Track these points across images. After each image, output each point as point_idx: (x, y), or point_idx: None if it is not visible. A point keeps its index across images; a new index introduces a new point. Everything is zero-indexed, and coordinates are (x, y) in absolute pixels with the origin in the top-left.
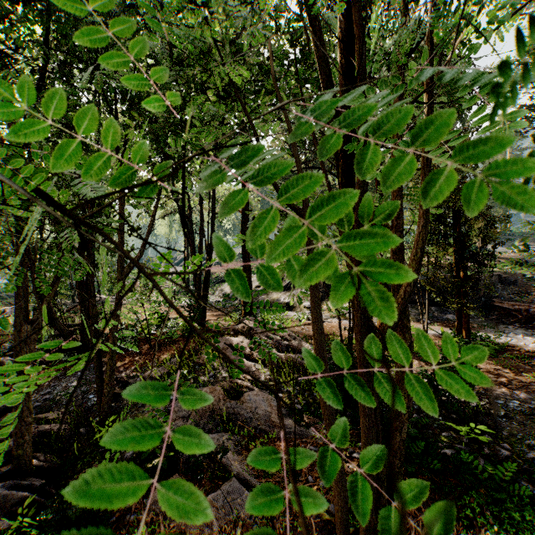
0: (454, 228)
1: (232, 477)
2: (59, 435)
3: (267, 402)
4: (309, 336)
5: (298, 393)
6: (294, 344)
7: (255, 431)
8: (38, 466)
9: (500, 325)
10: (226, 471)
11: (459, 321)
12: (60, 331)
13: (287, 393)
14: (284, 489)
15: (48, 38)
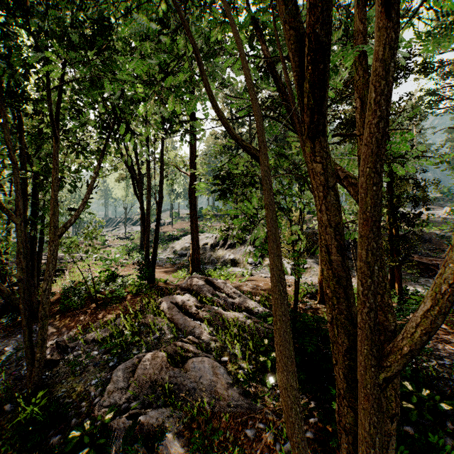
0: (387, 191)
1: None
2: None
3: (213, 370)
4: (253, 292)
5: (245, 356)
6: (239, 302)
7: (199, 405)
8: None
9: (421, 278)
10: None
11: (392, 277)
12: (1, 292)
13: (233, 356)
14: None
15: None
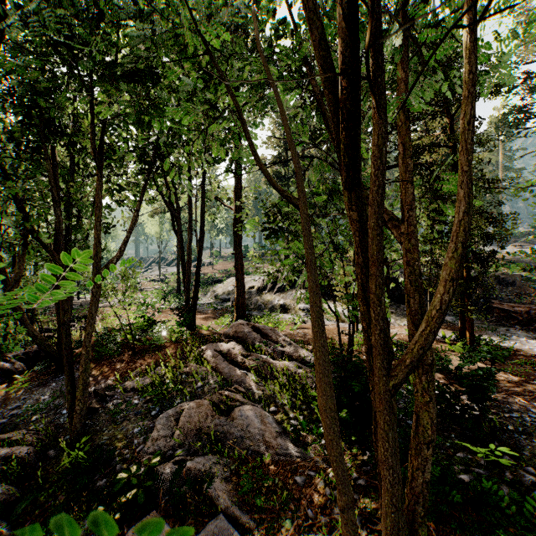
0: None
1: (219, 513)
2: (23, 460)
3: (261, 418)
4: (305, 341)
5: (295, 406)
6: (290, 350)
7: (246, 453)
8: None
9: (500, 327)
10: (212, 504)
11: (462, 324)
12: (34, 338)
13: (282, 406)
14: (280, 526)
15: None
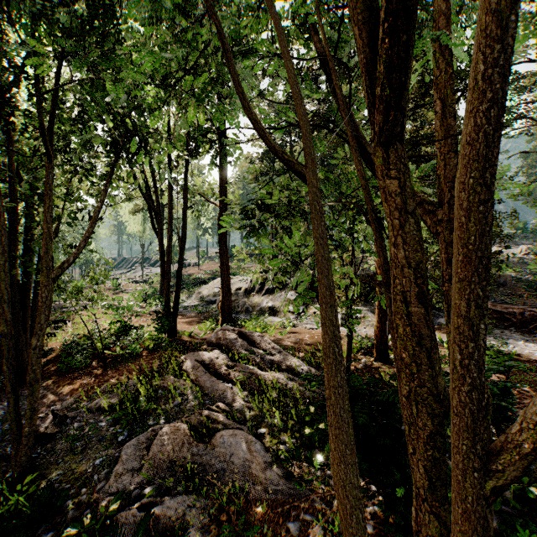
0: None
1: None
2: None
3: (246, 446)
4: (296, 347)
5: (286, 427)
6: (279, 359)
7: (229, 490)
8: None
9: (495, 330)
10: None
11: None
12: None
13: (271, 427)
14: None
15: None
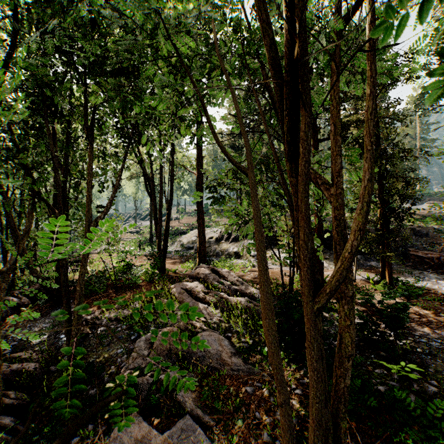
0: (379, 188)
1: (186, 414)
2: (31, 373)
3: (219, 342)
4: (255, 281)
5: (246, 333)
6: (242, 289)
7: (207, 369)
8: (8, 404)
9: (415, 271)
10: (180, 407)
11: (383, 268)
12: (37, 278)
13: (236, 333)
14: (234, 425)
15: (17, 11)
